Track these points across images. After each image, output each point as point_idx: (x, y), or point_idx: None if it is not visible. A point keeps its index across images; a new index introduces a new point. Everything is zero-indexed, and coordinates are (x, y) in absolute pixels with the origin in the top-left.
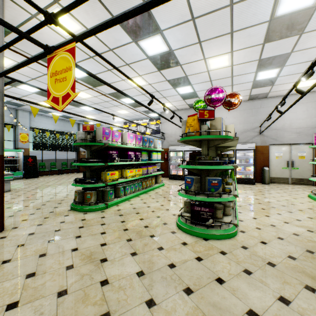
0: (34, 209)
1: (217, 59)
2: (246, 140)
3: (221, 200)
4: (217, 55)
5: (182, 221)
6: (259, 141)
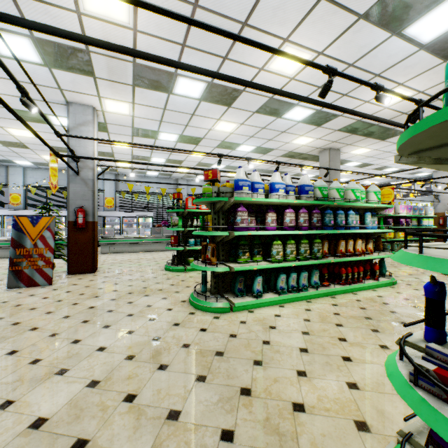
0: None
1: None
2: None
3: None
4: None
5: None
6: None
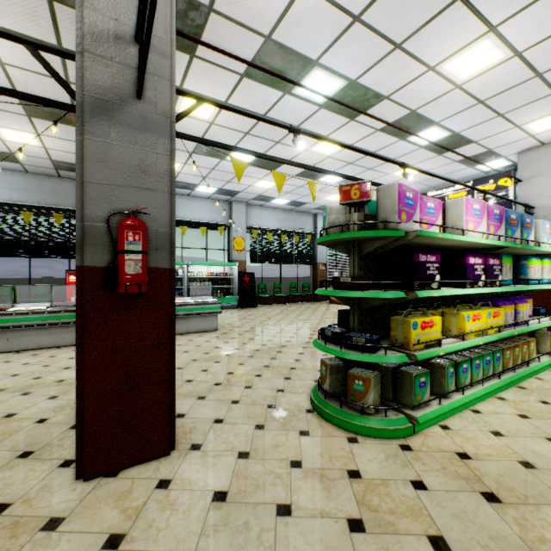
0: (241, 385)
1: None
2: None
3: None
4: None
5: None
6: None
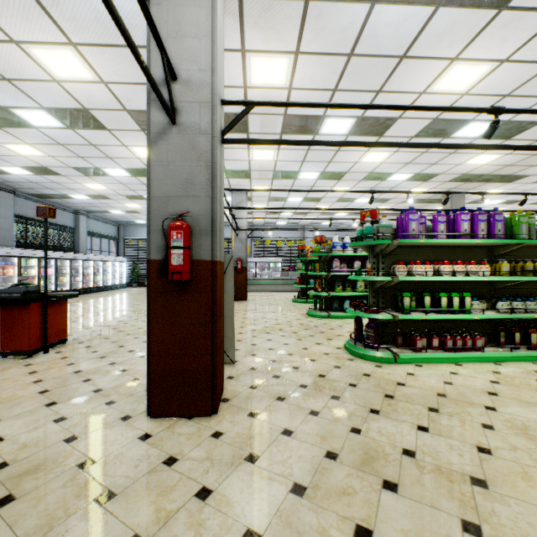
0: None
1: None
2: None
3: None
4: None
5: None
6: None
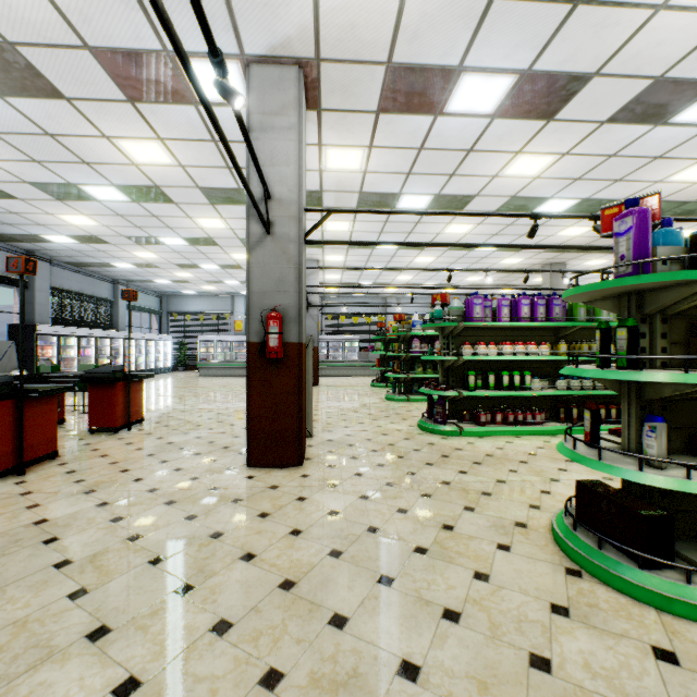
0: None
1: None
2: None
3: None
4: None
5: None
6: None
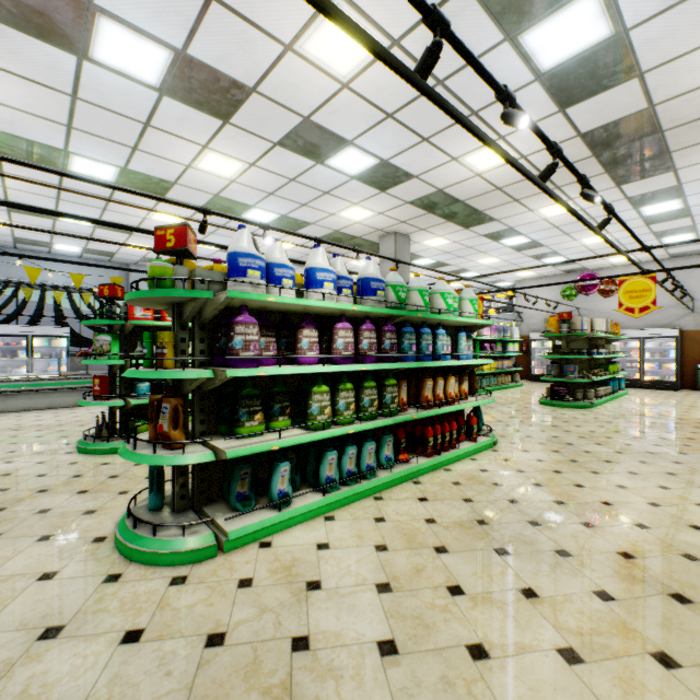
0: None
1: (591, 239)
2: (666, 322)
3: (575, 381)
4: (591, 237)
5: (543, 399)
6: (692, 323)
